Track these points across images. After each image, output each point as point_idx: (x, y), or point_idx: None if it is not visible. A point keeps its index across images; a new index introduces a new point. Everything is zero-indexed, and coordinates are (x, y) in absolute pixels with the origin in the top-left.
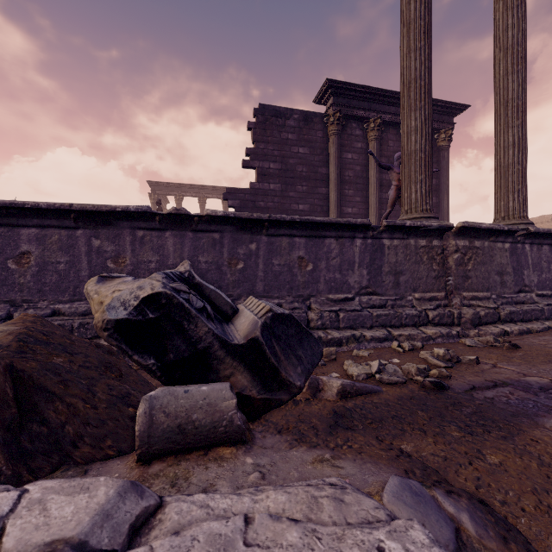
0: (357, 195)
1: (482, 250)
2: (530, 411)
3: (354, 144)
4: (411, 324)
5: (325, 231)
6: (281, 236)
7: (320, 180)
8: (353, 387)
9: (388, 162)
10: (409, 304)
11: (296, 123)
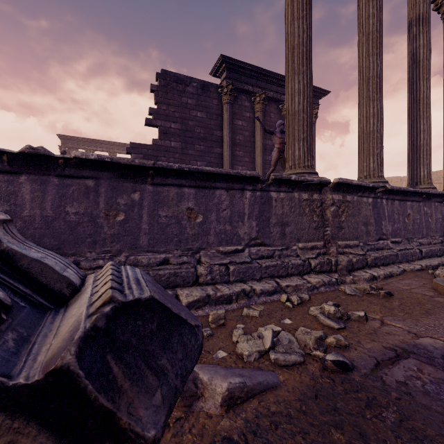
0: (246, 156)
1: (352, 204)
2: None
3: (244, 113)
4: (297, 273)
5: (215, 182)
6: (169, 186)
7: (215, 141)
8: (243, 389)
9: None
10: (294, 254)
11: (194, 90)
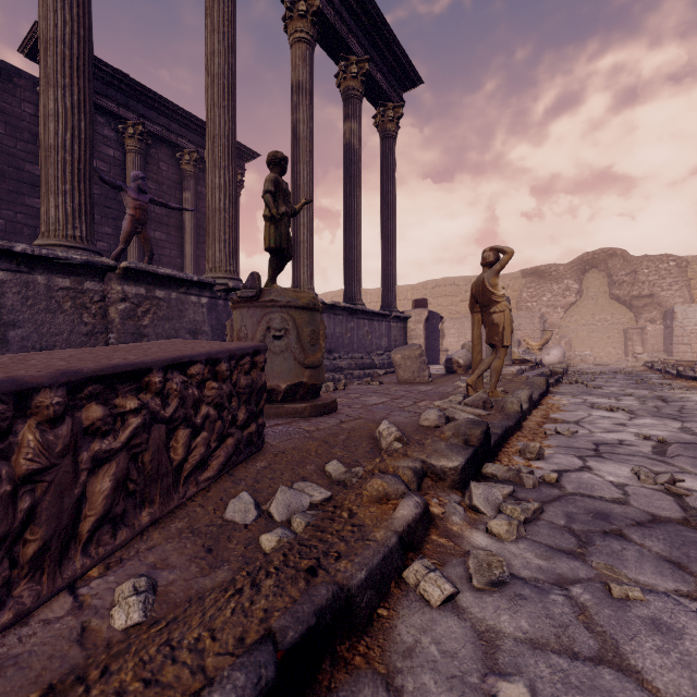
0: (107, 224)
1: (168, 302)
2: None
3: (102, 148)
4: None
5: None
6: None
7: (30, 184)
8: None
9: (159, 190)
10: None
11: None
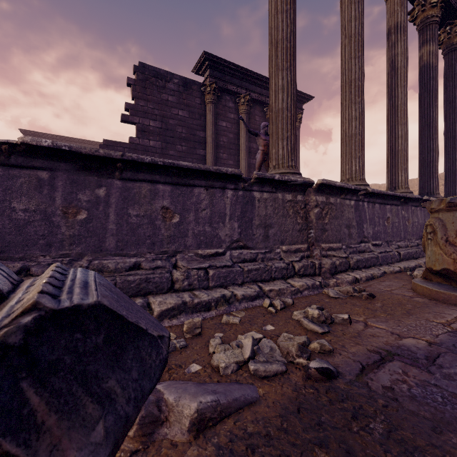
0: (230, 159)
1: (335, 206)
2: (447, 413)
3: (228, 114)
4: (280, 277)
5: (194, 179)
6: (140, 182)
7: (198, 142)
8: (216, 409)
9: None
10: (277, 257)
11: (176, 87)
